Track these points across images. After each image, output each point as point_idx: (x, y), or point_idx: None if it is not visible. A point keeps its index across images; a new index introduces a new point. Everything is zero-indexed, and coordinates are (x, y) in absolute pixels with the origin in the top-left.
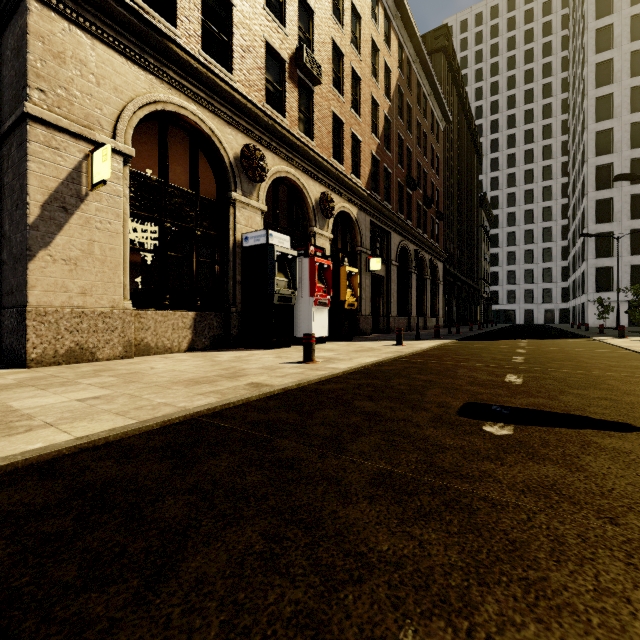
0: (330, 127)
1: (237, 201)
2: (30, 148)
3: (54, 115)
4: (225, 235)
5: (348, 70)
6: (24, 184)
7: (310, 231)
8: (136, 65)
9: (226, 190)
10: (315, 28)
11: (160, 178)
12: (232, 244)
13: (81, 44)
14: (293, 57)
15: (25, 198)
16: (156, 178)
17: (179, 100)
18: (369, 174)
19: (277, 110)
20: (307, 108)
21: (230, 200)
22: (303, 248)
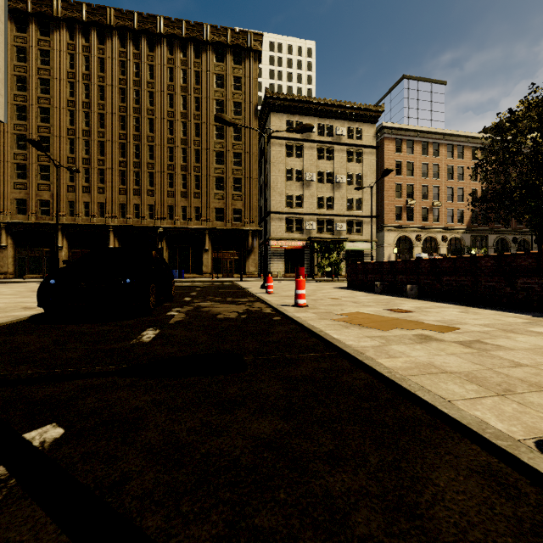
0: (446, 214)
1: (414, 247)
2: (384, 250)
3: (387, 245)
4: (411, 254)
5: (456, 190)
6: (383, 254)
7: (438, 247)
8: (396, 231)
9: (412, 245)
10: (439, 190)
11: (399, 247)
12: (413, 256)
13: (389, 233)
14: (431, 204)
15: (384, 256)
16: (398, 247)
17: (402, 233)
18: (469, 218)
19: (426, 219)
20: (437, 213)
21: (413, 247)
22: (432, 254)
